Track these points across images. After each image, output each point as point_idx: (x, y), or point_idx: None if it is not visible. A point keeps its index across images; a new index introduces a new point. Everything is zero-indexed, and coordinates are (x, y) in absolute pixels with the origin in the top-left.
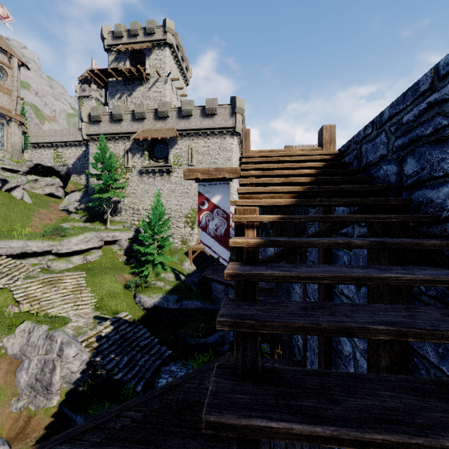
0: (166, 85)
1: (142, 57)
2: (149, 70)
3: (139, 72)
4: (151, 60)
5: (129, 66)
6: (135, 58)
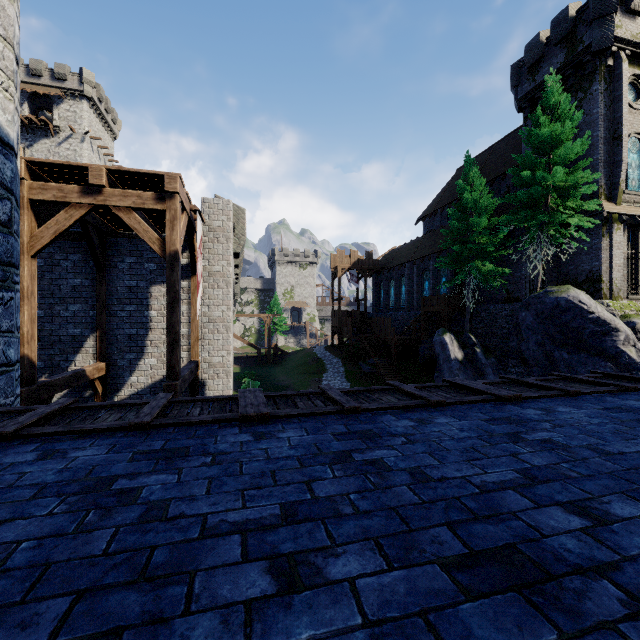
0: (84, 145)
1: (47, 102)
2: (59, 121)
3: (45, 122)
4: (61, 110)
5: (29, 114)
6: (36, 101)
